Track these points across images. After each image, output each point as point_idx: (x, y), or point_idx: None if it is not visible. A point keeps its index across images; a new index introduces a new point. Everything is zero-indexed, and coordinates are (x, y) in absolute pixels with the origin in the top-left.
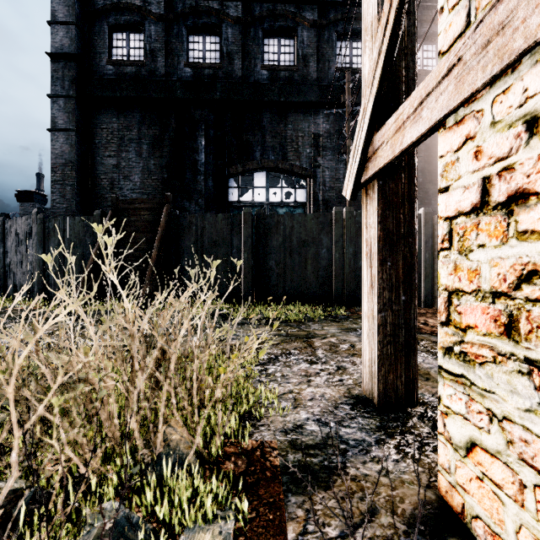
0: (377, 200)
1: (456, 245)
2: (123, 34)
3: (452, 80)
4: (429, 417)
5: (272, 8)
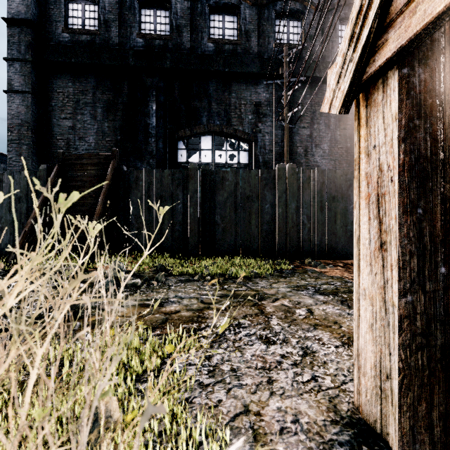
0: (398, 101)
1: None
2: (79, 4)
3: None
4: None
5: None
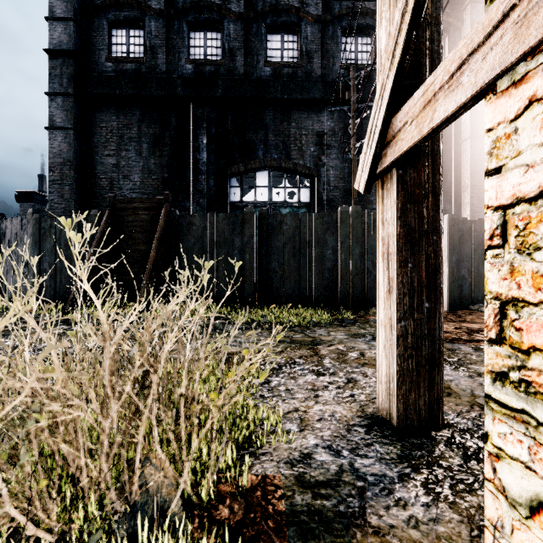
0: (396, 192)
1: (514, 242)
2: (123, 30)
3: (510, 27)
4: (457, 443)
5: (275, 3)
